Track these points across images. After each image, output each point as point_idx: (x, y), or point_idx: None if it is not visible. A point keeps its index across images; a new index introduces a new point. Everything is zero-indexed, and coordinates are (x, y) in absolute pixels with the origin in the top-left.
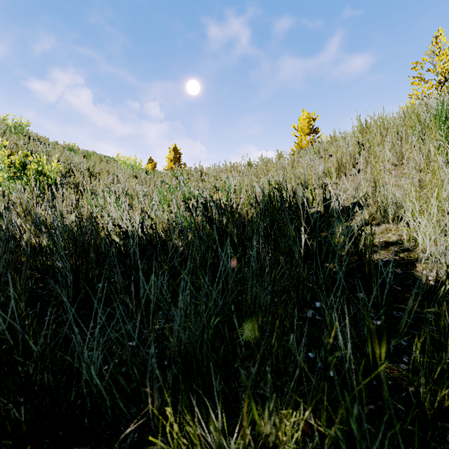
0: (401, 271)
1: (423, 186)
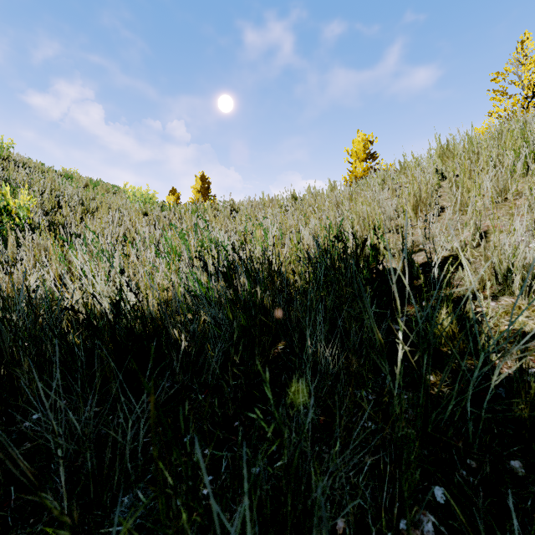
0: None
1: None
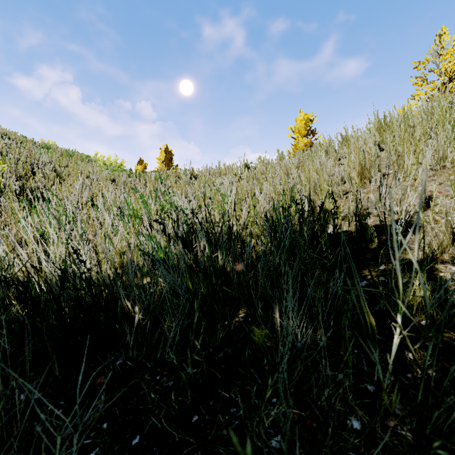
0: None
1: None
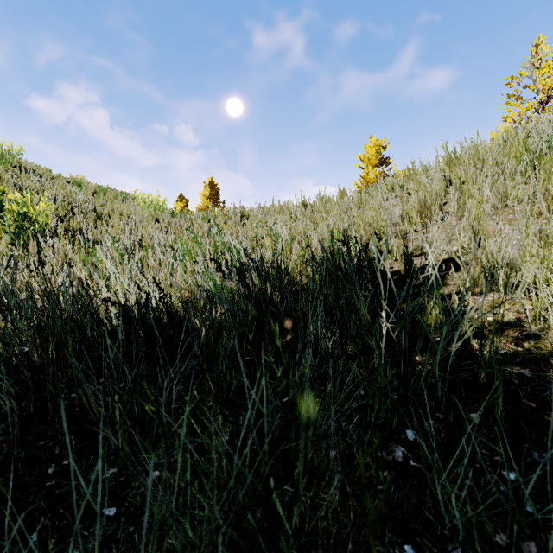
0: (531, 374)
1: (548, 241)
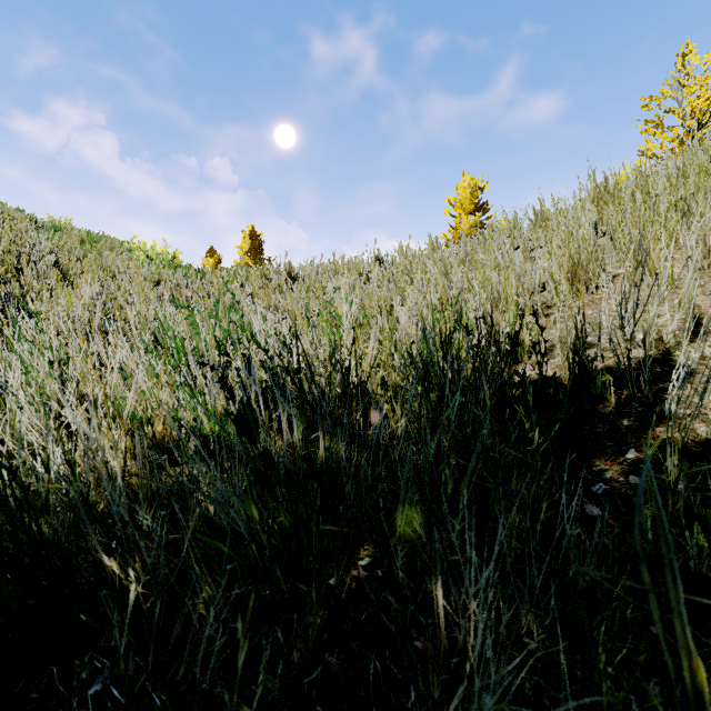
0: None
1: None
